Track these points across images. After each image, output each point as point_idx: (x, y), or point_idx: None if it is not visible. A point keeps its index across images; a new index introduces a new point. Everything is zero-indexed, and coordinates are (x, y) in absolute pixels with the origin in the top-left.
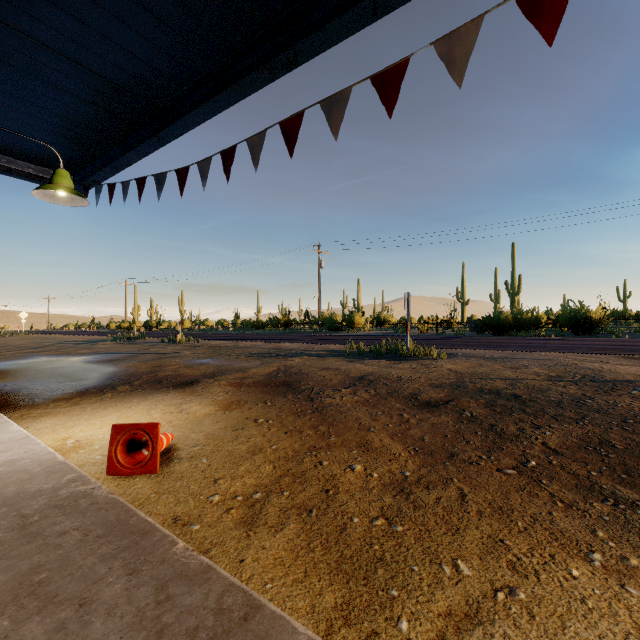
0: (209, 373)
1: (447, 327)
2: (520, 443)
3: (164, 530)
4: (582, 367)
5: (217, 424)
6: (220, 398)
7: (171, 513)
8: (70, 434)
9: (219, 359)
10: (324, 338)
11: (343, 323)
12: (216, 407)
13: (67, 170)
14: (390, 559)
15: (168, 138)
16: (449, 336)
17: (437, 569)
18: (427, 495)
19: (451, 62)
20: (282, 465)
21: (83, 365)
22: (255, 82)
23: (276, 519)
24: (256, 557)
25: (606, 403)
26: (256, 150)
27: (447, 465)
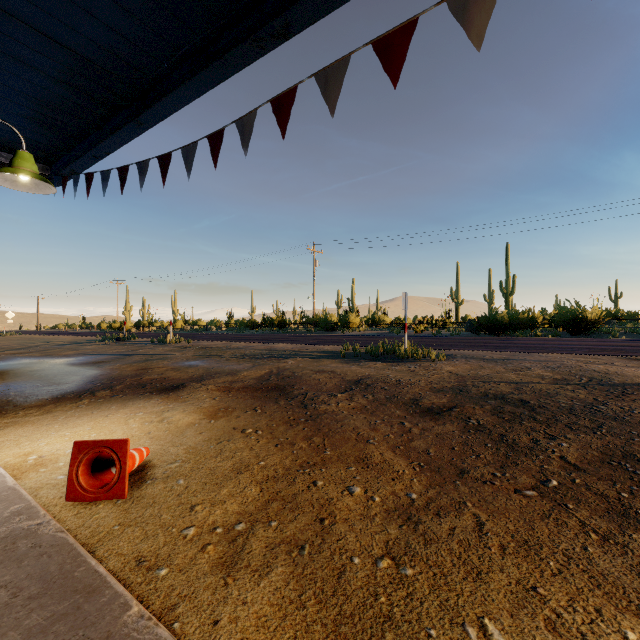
0: (197, 376)
1: (443, 327)
2: (536, 457)
3: (116, 586)
4: (587, 369)
5: (200, 435)
6: (206, 405)
7: (135, 552)
8: (34, 448)
9: (209, 361)
10: (319, 338)
11: (338, 323)
12: (201, 415)
13: (43, 160)
14: (400, 618)
15: (149, 123)
16: (445, 336)
17: (460, 633)
18: (439, 525)
19: (467, 19)
20: (270, 486)
21: (65, 368)
22: (242, 57)
23: (261, 559)
24: (234, 616)
25: (621, 410)
26: (243, 131)
27: (458, 485)
